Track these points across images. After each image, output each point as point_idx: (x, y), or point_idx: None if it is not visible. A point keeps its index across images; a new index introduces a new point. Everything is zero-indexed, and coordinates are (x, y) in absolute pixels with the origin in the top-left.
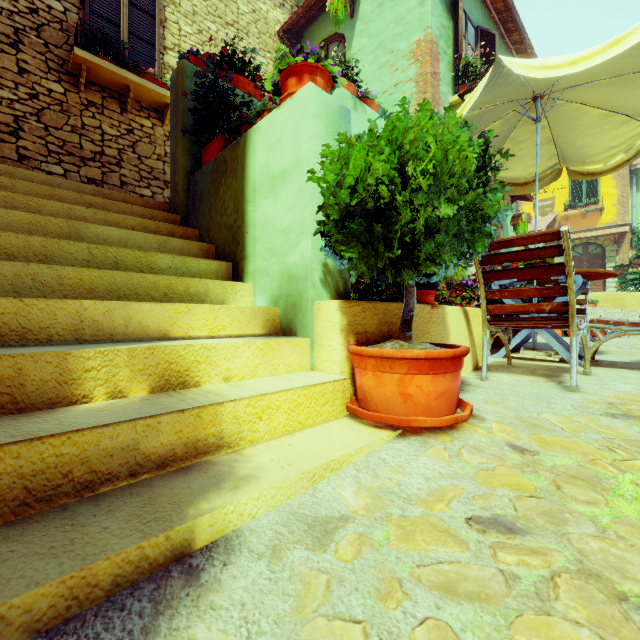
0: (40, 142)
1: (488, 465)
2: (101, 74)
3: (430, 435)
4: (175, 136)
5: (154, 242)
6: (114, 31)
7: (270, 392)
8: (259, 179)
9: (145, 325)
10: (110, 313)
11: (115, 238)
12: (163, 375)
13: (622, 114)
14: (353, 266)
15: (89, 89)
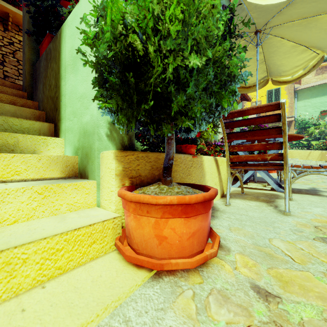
0: None
1: (236, 326)
2: None
3: (182, 274)
4: (24, 38)
5: None
6: None
7: (11, 247)
8: (67, 60)
9: None
10: None
11: None
12: None
13: (303, 45)
14: (116, 118)
15: None
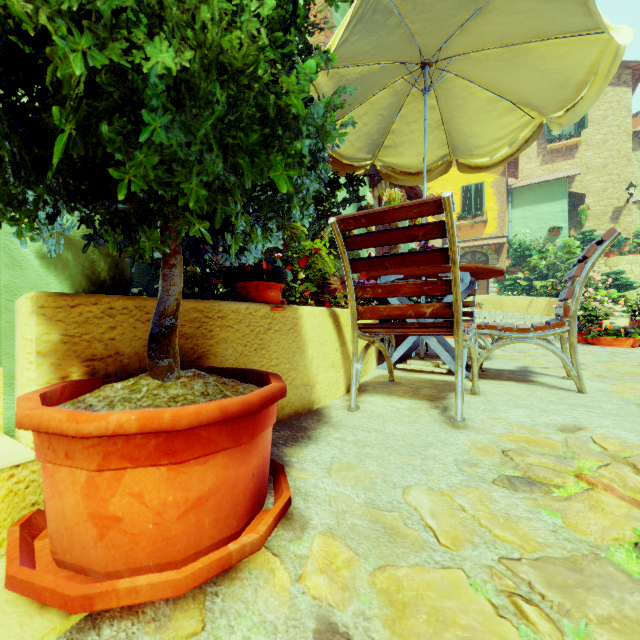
0: None
1: None
2: None
3: (159, 612)
4: None
5: None
6: None
7: None
8: None
9: None
10: None
11: None
12: None
13: (507, 100)
14: None
15: None
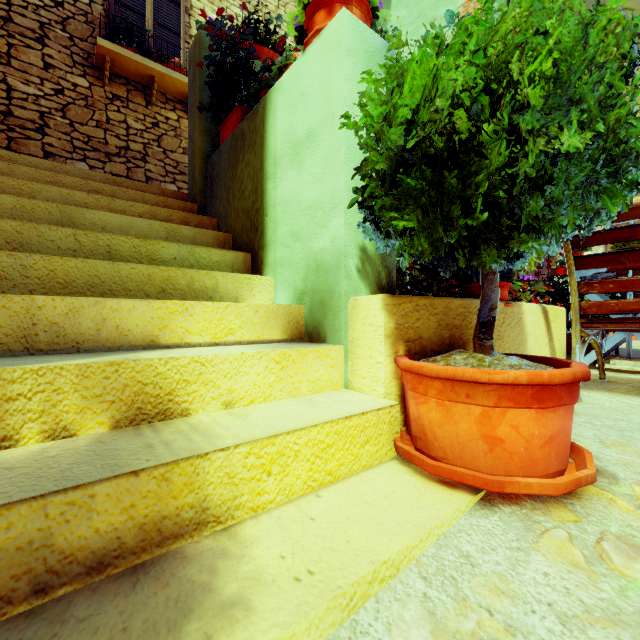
0: (65, 138)
1: None
2: (125, 65)
3: (535, 505)
4: (192, 116)
5: (161, 230)
6: (137, 19)
7: (284, 431)
8: (280, 148)
9: (125, 329)
10: (75, 313)
11: (115, 226)
12: (133, 402)
13: None
14: (407, 243)
15: (114, 82)
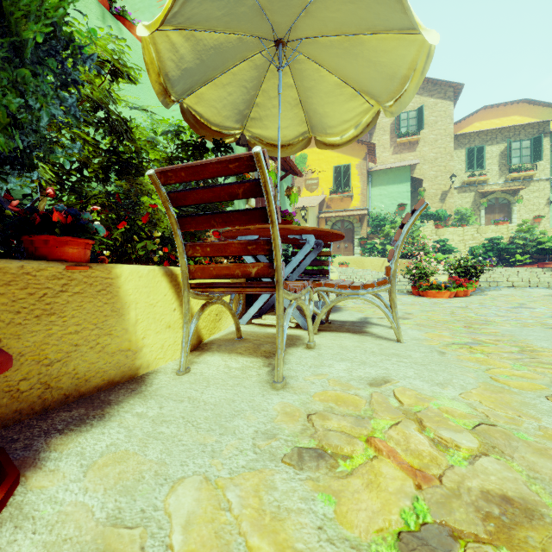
0: None
1: None
2: None
3: None
4: None
5: None
6: None
7: None
8: None
9: None
10: None
11: None
12: None
13: (351, 87)
14: None
15: None
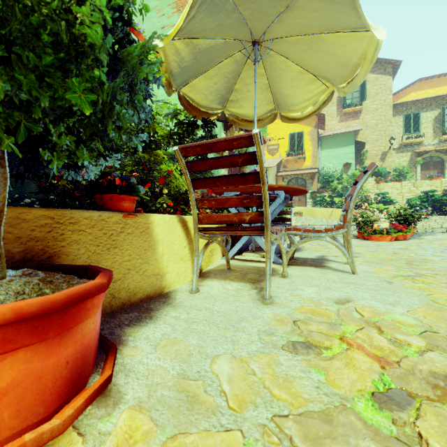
0: None
1: None
2: None
3: None
4: None
5: None
6: None
7: None
8: None
9: None
10: None
11: None
12: None
13: (311, 73)
14: None
15: None
